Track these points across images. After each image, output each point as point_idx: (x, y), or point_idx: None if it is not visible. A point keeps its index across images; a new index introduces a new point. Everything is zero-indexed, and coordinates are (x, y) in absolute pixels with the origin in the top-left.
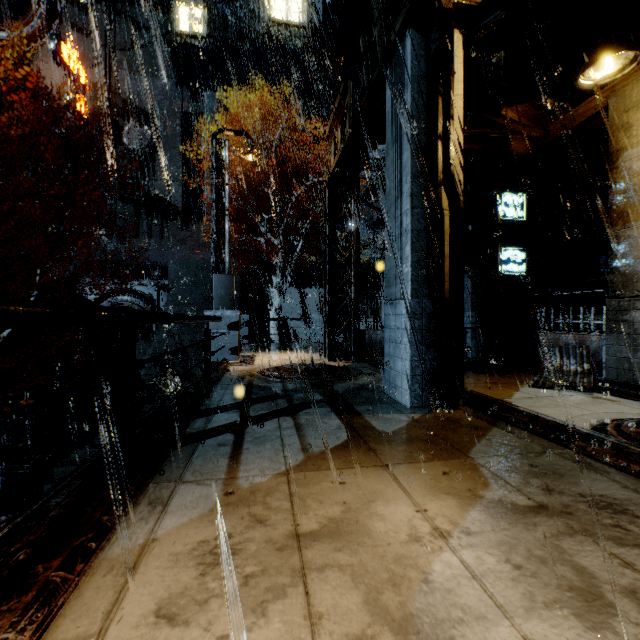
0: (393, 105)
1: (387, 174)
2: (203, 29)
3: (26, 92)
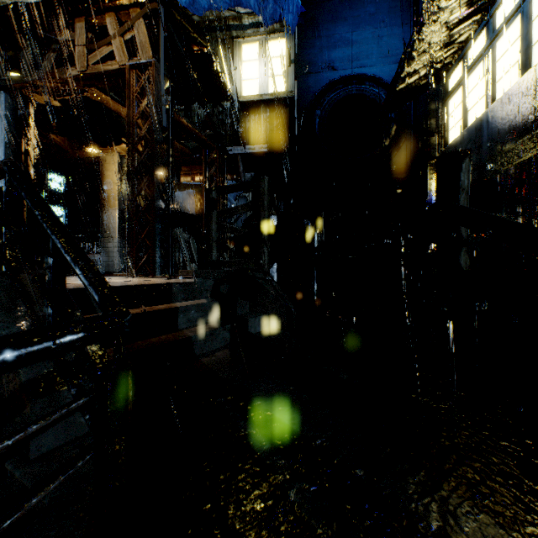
0: None
1: None
2: None
3: None
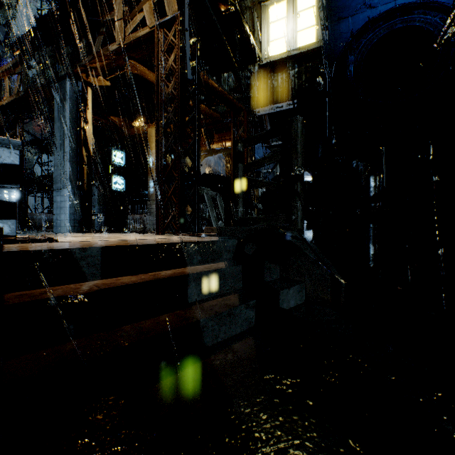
0: (59, 103)
1: (55, 132)
2: None
3: None
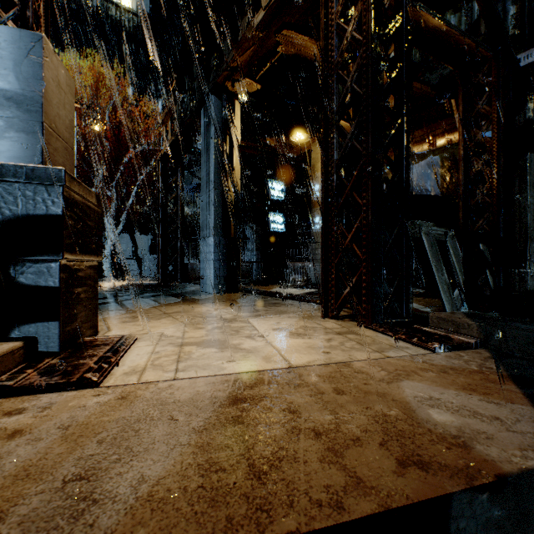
0: (205, 130)
1: (202, 167)
2: None
3: None
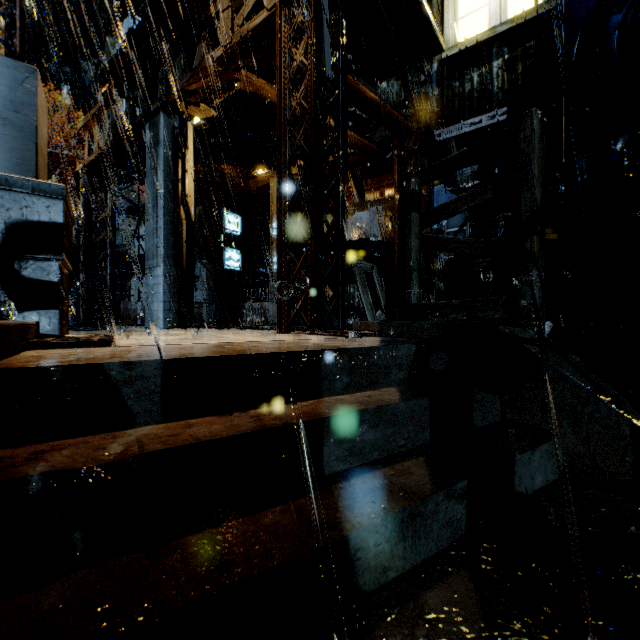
0: (152, 148)
1: (147, 189)
2: None
3: None
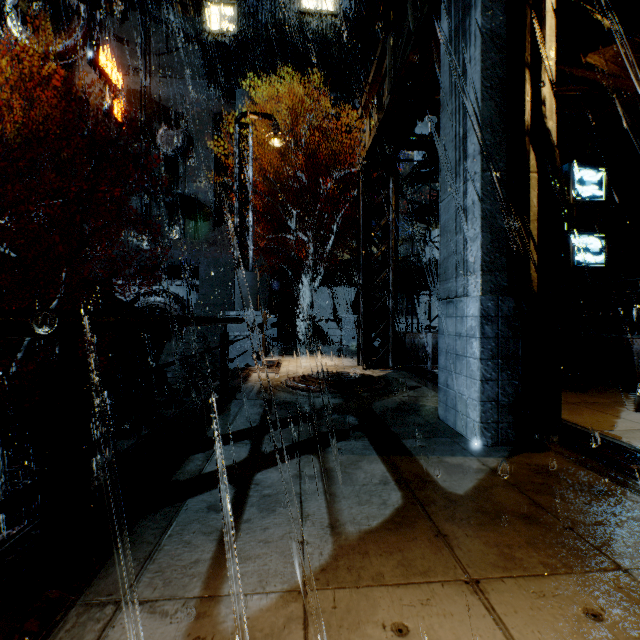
0: (452, 41)
1: (442, 134)
2: (233, 27)
3: (69, 102)
